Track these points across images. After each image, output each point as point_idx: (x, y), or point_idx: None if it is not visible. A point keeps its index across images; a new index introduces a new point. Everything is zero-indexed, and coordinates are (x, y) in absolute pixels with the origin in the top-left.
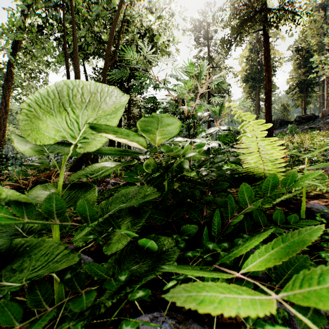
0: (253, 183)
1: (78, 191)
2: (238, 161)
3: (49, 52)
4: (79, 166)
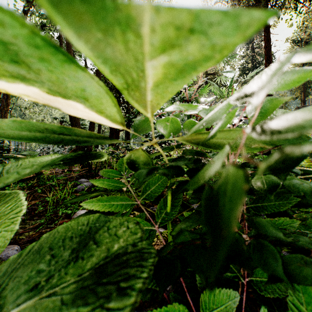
0: None
1: None
2: None
3: None
4: None
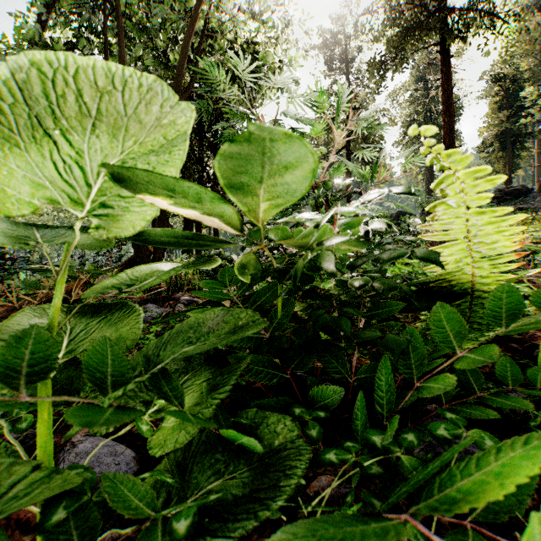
0: (451, 302)
1: (105, 318)
2: (434, 257)
3: None
4: None
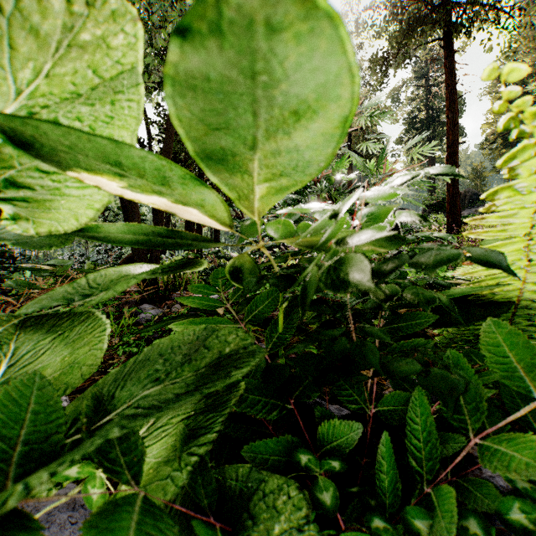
0: (493, 314)
1: (61, 336)
2: (497, 260)
3: None
4: None
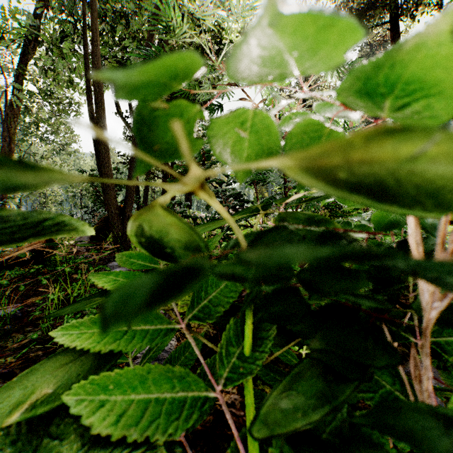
0: None
1: None
2: None
3: (67, 58)
4: (107, 230)
